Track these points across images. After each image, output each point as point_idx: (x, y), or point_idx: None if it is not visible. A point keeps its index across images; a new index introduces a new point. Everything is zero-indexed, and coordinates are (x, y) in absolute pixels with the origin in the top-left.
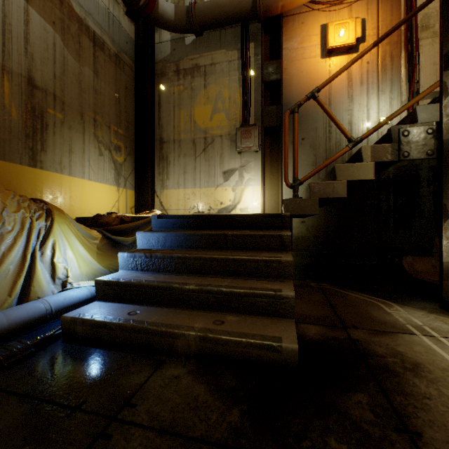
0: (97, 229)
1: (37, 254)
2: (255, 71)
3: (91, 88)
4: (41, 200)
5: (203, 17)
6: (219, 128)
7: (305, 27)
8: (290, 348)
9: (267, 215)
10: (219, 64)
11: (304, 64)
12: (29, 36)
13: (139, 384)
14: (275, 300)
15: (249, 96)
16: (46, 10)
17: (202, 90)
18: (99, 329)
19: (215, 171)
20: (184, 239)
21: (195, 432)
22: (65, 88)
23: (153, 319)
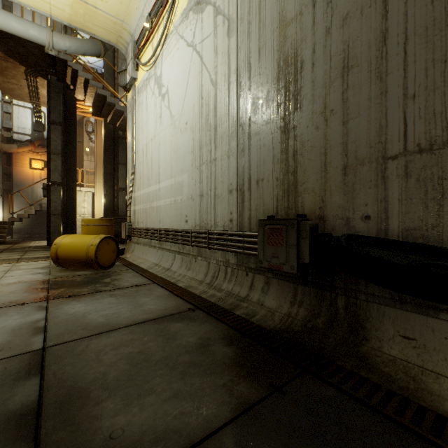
0: None
1: None
2: None
3: None
4: None
5: None
6: None
7: (24, 157)
8: (3, 240)
9: (2, 222)
10: None
11: (23, 169)
12: None
13: None
14: (2, 236)
15: None
16: None
17: None
18: None
19: None
20: None
21: None
22: None
23: None
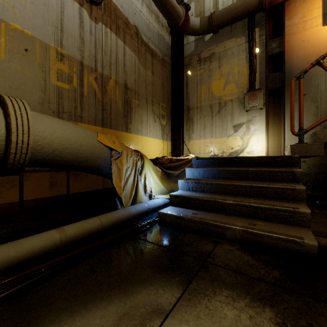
0: (158, 166)
1: (139, 179)
2: (260, 49)
3: (150, 82)
4: (137, 150)
5: (219, 21)
6: (230, 94)
7: (306, 4)
8: (311, 244)
9: (278, 157)
10: (230, 49)
11: (305, 34)
12: (125, 62)
13: (210, 249)
14: (293, 214)
15: (254, 68)
16: (131, 45)
17: (217, 70)
18: (179, 220)
19: (226, 126)
20: (217, 173)
21: (253, 275)
22: (139, 85)
23: (209, 218)
